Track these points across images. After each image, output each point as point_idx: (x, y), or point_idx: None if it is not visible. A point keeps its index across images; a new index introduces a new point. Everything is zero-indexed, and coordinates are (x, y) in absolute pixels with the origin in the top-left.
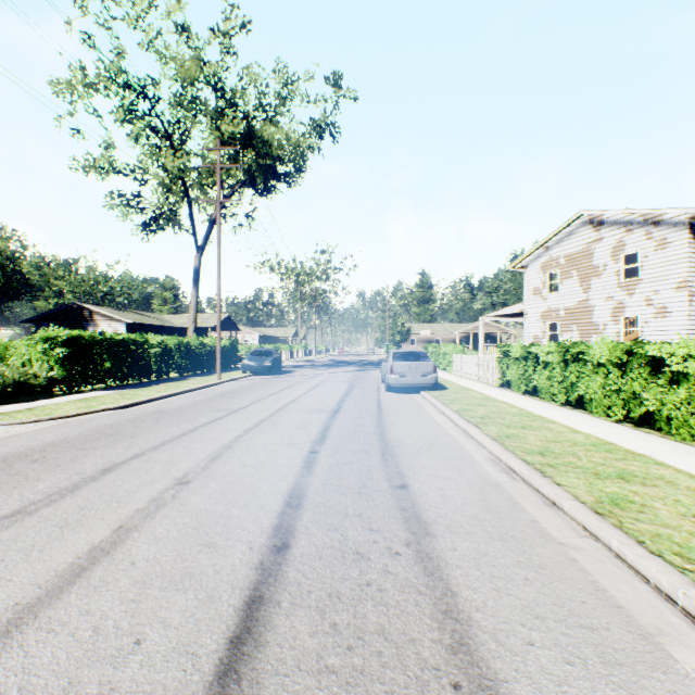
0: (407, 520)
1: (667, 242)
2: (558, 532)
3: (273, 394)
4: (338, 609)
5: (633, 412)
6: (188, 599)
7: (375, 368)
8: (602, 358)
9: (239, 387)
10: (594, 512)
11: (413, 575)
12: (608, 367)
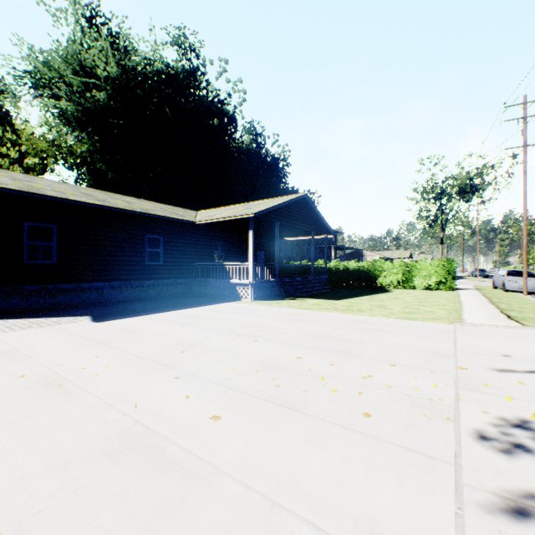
0: None
1: None
2: None
3: None
4: None
5: None
6: None
7: None
8: None
9: None
10: None
11: None
12: None
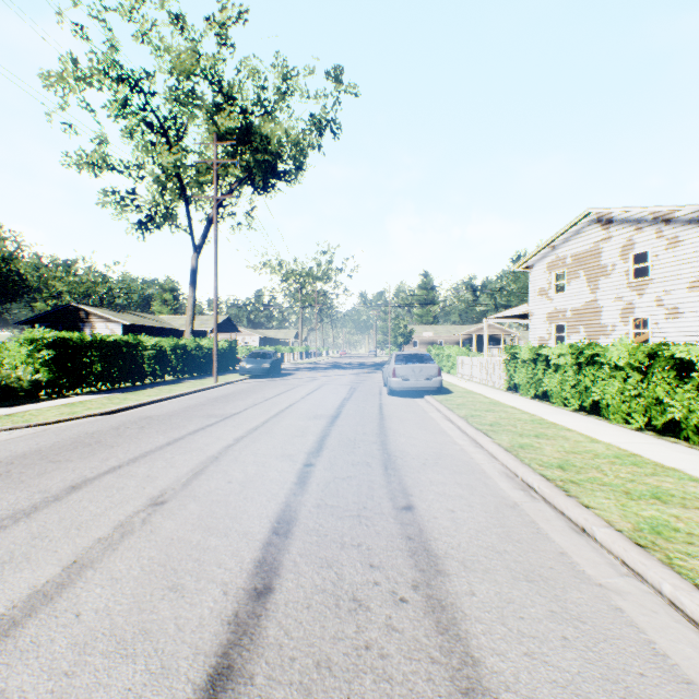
0: (414, 553)
1: (679, 241)
2: (594, 569)
3: (269, 398)
4: (327, 688)
5: (656, 419)
6: (136, 672)
7: (377, 371)
8: (620, 361)
9: (235, 390)
10: (635, 543)
11: (423, 632)
12: (627, 371)
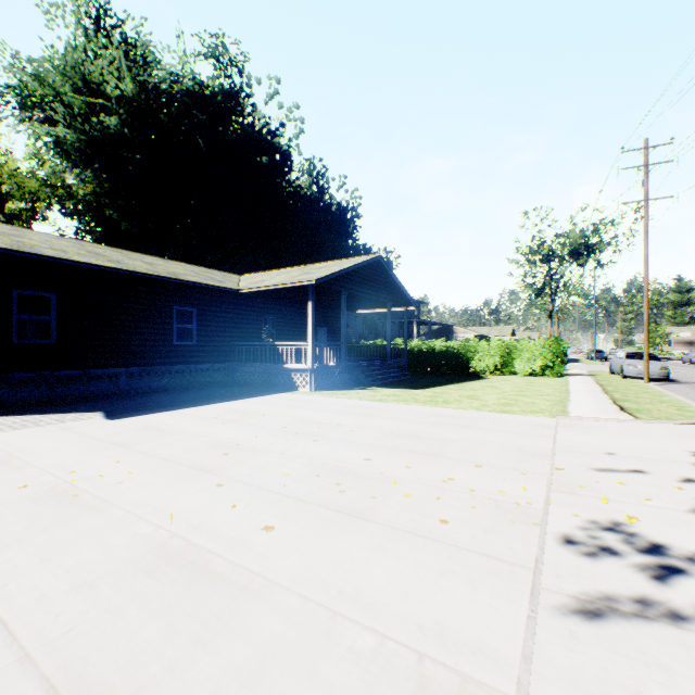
0: None
1: None
2: None
3: None
4: None
5: None
6: None
7: None
8: None
9: None
10: None
11: None
12: None
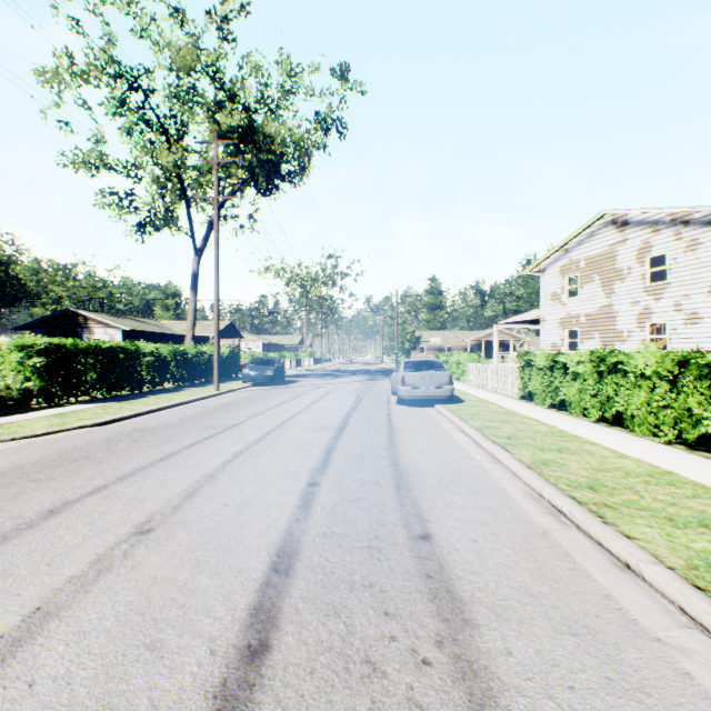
0: (435, 596)
1: (698, 243)
2: (648, 618)
3: (272, 408)
4: None
5: (687, 432)
6: None
7: (384, 378)
8: (647, 370)
9: (237, 399)
10: (692, 585)
11: (453, 709)
12: (654, 380)
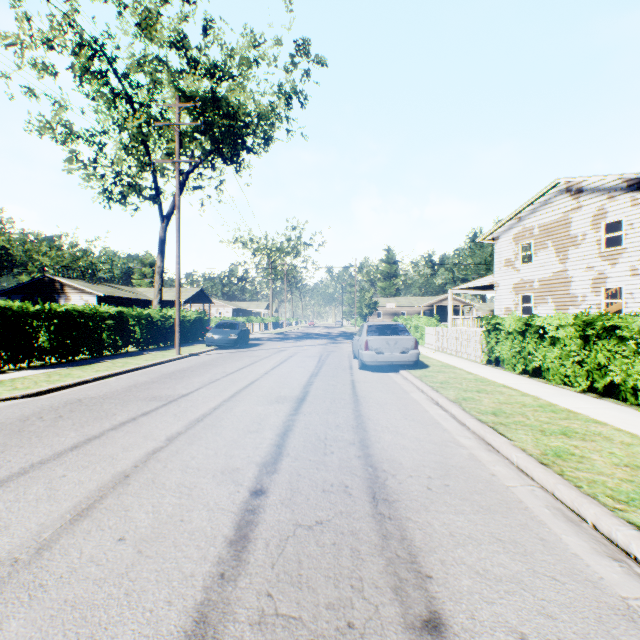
0: None
1: None
2: None
3: (230, 374)
4: None
5: None
6: None
7: (344, 341)
8: None
9: (196, 363)
10: None
11: None
12: None
